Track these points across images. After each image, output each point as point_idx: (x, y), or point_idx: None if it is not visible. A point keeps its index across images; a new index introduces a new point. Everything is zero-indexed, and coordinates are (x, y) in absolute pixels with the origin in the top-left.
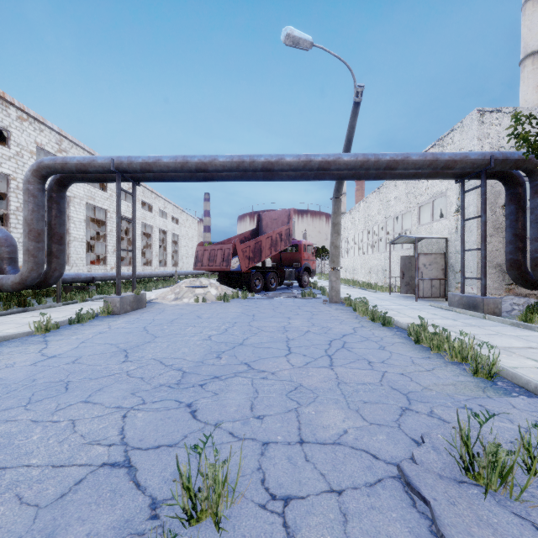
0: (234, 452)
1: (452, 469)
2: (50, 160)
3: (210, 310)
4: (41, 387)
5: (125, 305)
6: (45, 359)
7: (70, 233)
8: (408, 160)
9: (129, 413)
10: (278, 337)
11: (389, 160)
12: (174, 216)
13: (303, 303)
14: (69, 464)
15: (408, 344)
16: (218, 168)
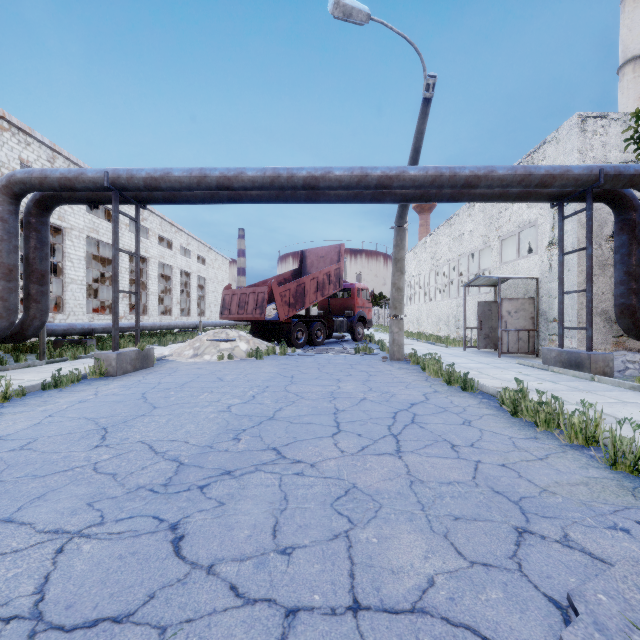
0: (231, 636)
1: None
2: (25, 172)
3: (237, 370)
4: None
5: (124, 364)
6: None
7: (66, 273)
8: (494, 175)
9: (70, 543)
10: (323, 407)
11: (469, 175)
12: (200, 255)
13: (356, 360)
14: None
15: (501, 417)
16: (246, 184)
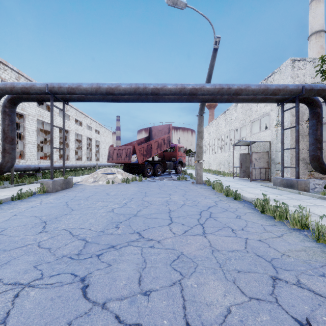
0: None
1: None
2: (2, 84)
3: (116, 189)
4: None
5: (56, 186)
6: None
7: (25, 138)
8: (249, 89)
9: (23, 291)
10: (163, 209)
11: (236, 88)
12: (96, 129)
13: (178, 183)
14: None
15: (256, 213)
16: (121, 92)
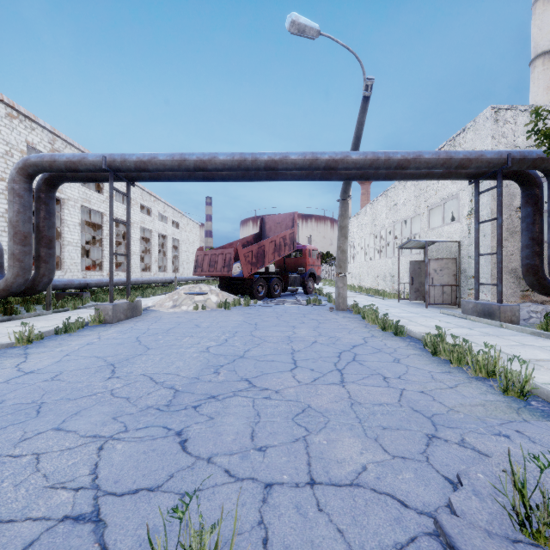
0: (229, 499)
1: (502, 522)
2: (37, 157)
3: (210, 318)
4: (9, 411)
5: (118, 313)
6: (21, 375)
7: (63, 237)
8: (421, 159)
9: (107, 444)
10: (283, 348)
11: (400, 159)
12: (174, 220)
13: (308, 310)
14: (21, 518)
15: (424, 356)
16: (218, 167)
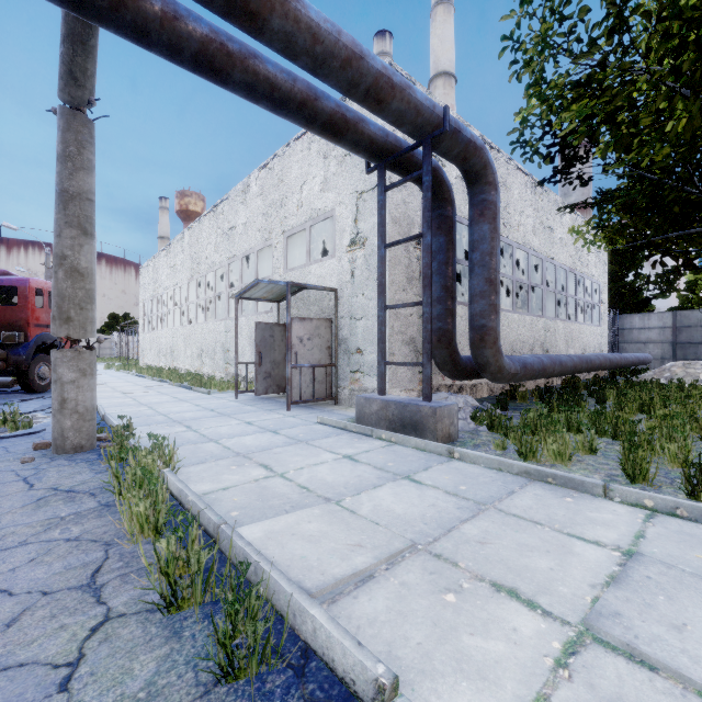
0: None
1: None
2: None
3: None
4: None
5: None
6: None
7: None
8: (300, 12)
9: None
10: None
11: None
12: None
13: None
14: None
15: None
16: None
